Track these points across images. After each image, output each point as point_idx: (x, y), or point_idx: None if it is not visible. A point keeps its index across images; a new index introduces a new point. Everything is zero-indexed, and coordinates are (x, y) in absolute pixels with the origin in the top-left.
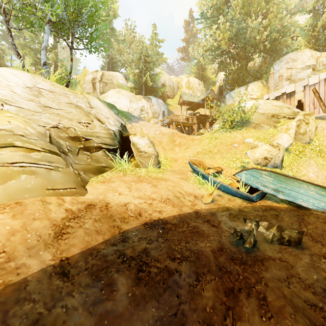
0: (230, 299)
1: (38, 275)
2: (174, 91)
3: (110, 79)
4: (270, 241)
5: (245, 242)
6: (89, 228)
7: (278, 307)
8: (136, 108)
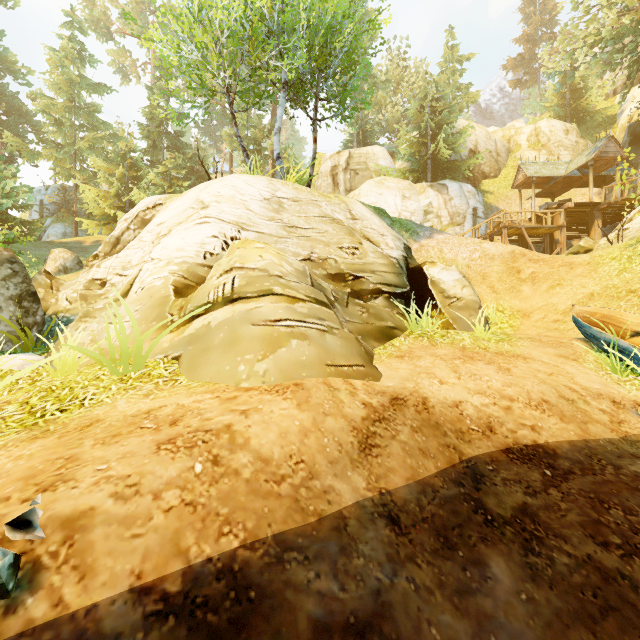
0: None
1: (355, 511)
2: (499, 160)
3: (363, 163)
4: None
5: None
6: (407, 442)
7: None
8: (415, 210)
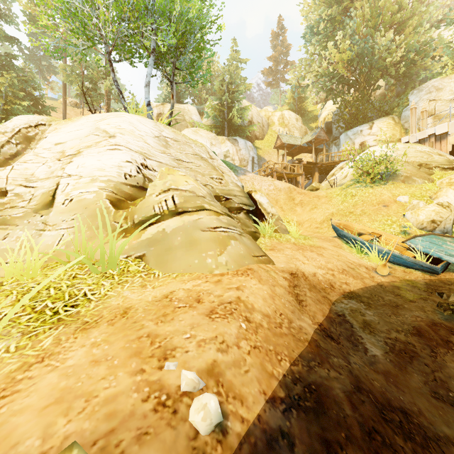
0: None
1: (317, 336)
2: (264, 129)
3: (181, 115)
4: None
5: None
6: (311, 297)
7: None
8: (219, 154)
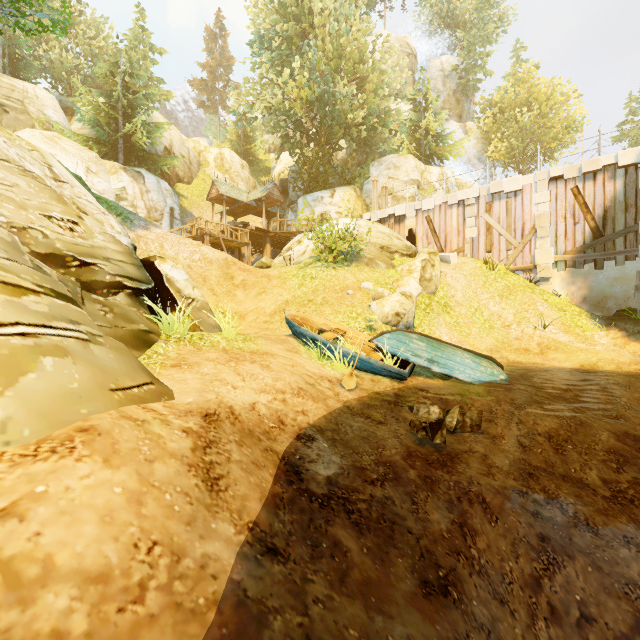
0: (456, 514)
1: (242, 567)
2: (192, 169)
3: (17, 100)
4: (452, 430)
5: (436, 436)
6: (241, 460)
7: (499, 505)
8: (105, 191)
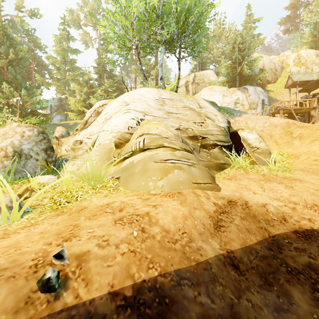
0: None
1: (215, 260)
2: (276, 73)
3: (201, 79)
4: None
5: None
6: (239, 225)
7: None
8: (230, 102)
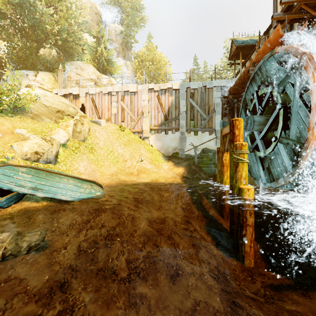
0: None
1: None
2: None
3: None
4: (1, 259)
5: None
6: None
7: None
8: None
